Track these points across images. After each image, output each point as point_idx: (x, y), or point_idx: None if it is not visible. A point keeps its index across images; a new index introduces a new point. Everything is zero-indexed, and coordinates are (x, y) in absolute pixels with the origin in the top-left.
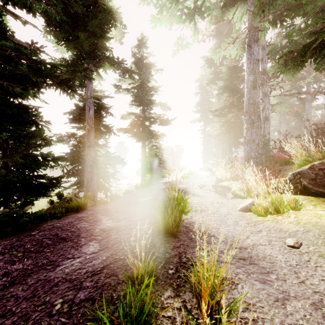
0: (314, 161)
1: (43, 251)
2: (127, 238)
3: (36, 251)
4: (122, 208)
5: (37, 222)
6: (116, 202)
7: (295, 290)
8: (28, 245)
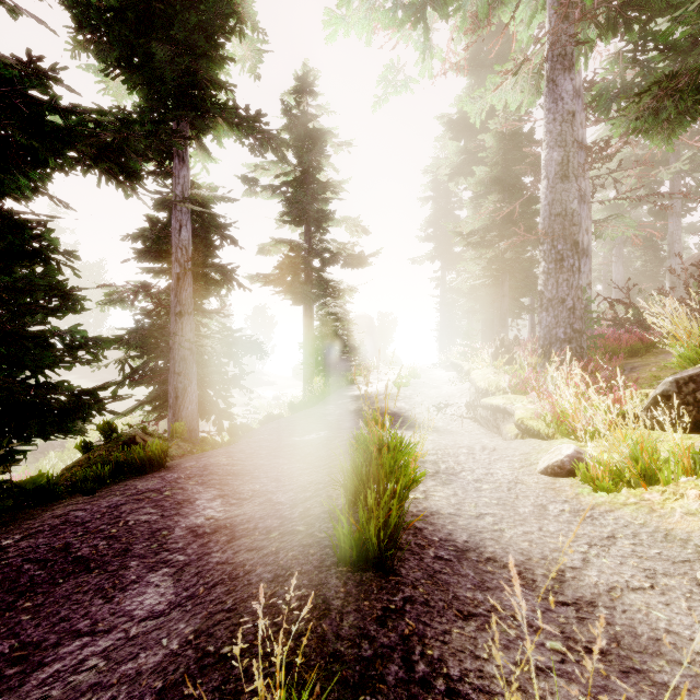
0: None
1: (13, 606)
2: (253, 566)
3: None
4: (252, 462)
5: (37, 502)
6: (241, 446)
7: None
8: None
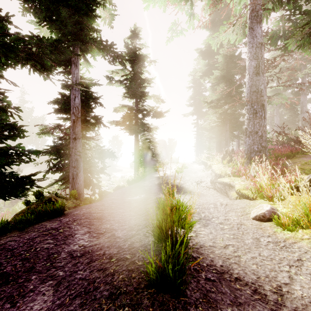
0: None
1: None
2: (99, 283)
3: None
4: (107, 211)
5: None
6: (103, 202)
7: None
8: None
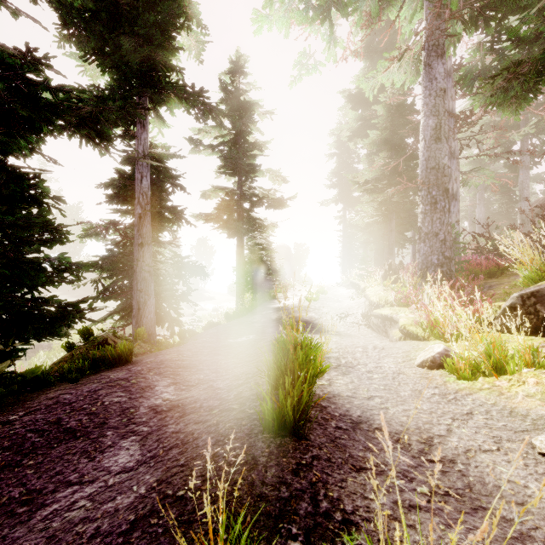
0: None
1: (20, 464)
2: (199, 434)
3: (6, 464)
4: (197, 358)
5: (34, 388)
6: (189, 346)
7: None
8: None
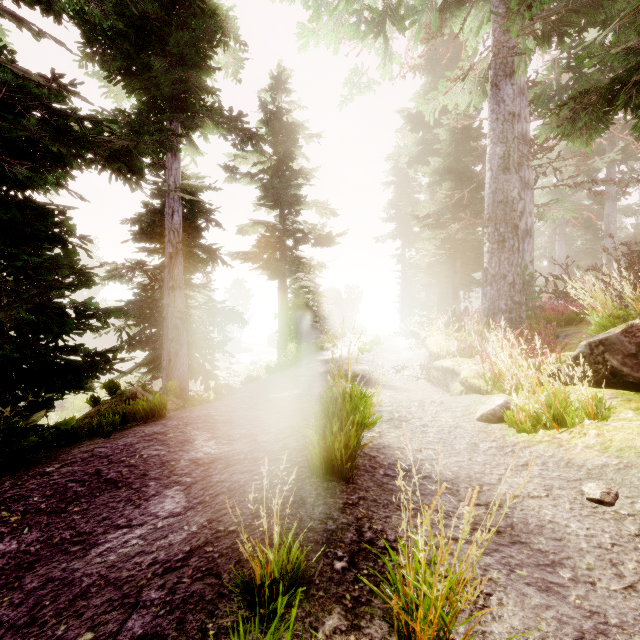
0: (630, 318)
1: (66, 510)
2: (246, 482)
3: (52, 511)
4: (237, 414)
5: (62, 443)
6: (226, 402)
7: (619, 609)
8: (35, 497)
